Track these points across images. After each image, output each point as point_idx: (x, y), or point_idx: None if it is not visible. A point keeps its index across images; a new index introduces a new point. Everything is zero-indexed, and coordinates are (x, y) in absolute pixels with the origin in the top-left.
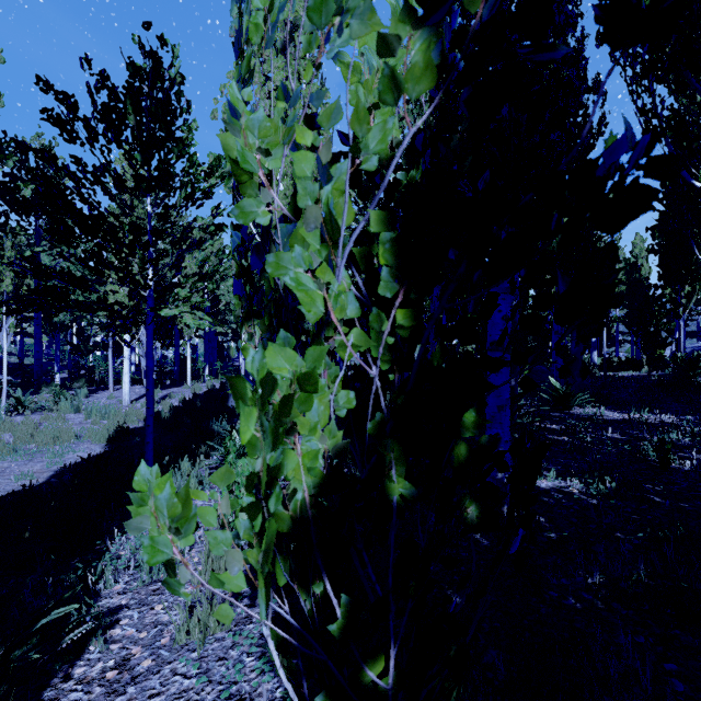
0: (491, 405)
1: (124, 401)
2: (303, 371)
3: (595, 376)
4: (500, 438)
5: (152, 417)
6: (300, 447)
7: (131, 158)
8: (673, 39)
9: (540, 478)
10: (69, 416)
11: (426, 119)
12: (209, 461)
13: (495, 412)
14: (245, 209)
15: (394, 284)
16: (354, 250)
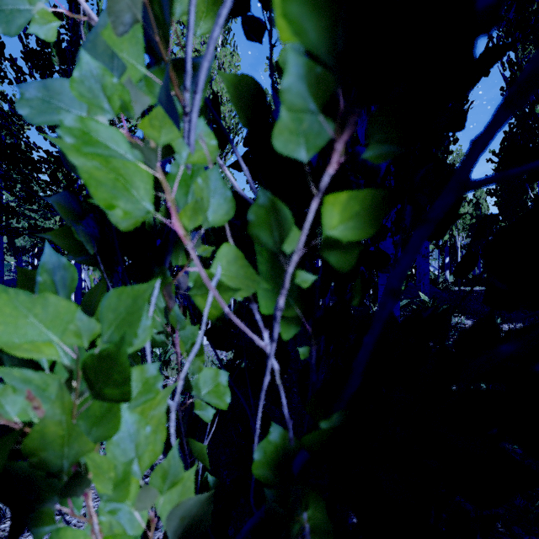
0: None
1: None
2: (97, 351)
3: (450, 290)
4: None
5: None
6: (98, 519)
7: None
8: (536, 1)
9: None
10: None
11: None
12: None
13: None
14: (7, 8)
15: (320, 117)
16: (224, 82)
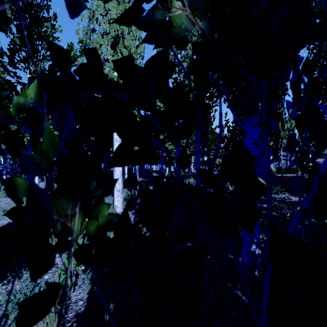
0: None
1: None
2: None
3: (275, 176)
4: None
5: None
6: None
7: (15, 43)
8: None
9: None
10: (2, 199)
11: None
12: None
13: None
14: None
15: None
16: None
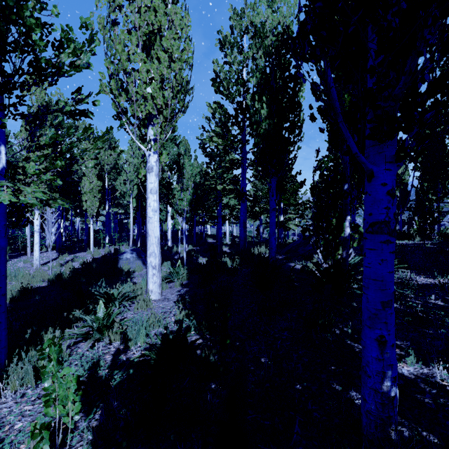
0: (372, 300)
1: (34, 265)
2: None
3: None
4: (384, 341)
5: (5, 296)
6: None
7: None
8: None
9: (399, 361)
10: None
11: (267, 49)
12: (73, 332)
13: (378, 309)
14: None
15: None
16: None
